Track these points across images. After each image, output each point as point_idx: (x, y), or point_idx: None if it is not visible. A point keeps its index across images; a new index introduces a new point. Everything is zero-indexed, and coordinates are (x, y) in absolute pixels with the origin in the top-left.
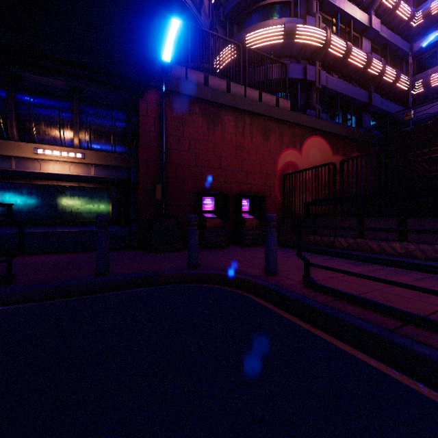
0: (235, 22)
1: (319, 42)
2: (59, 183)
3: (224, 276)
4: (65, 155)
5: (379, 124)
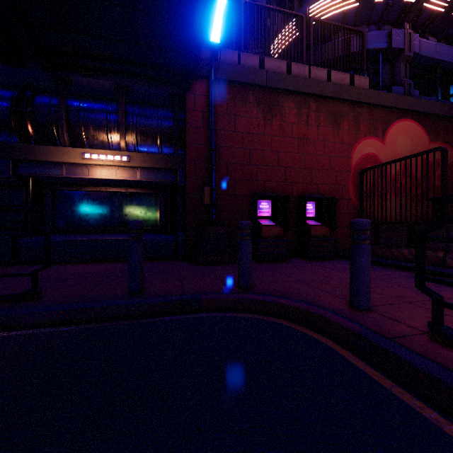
0: None
1: None
2: (108, 189)
3: (288, 307)
4: (111, 158)
5: None
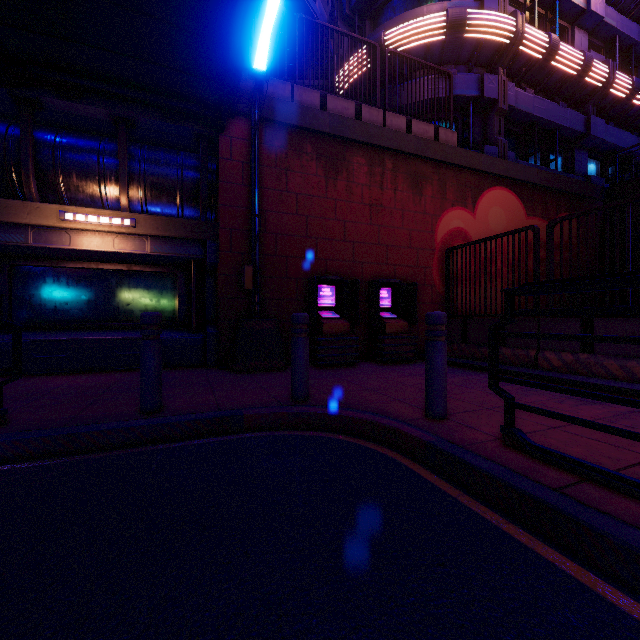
0: (368, 15)
1: (505, 36)
2: (100, 266)
3: (353, 420)
4: (106, 221)
5: (602, 168)
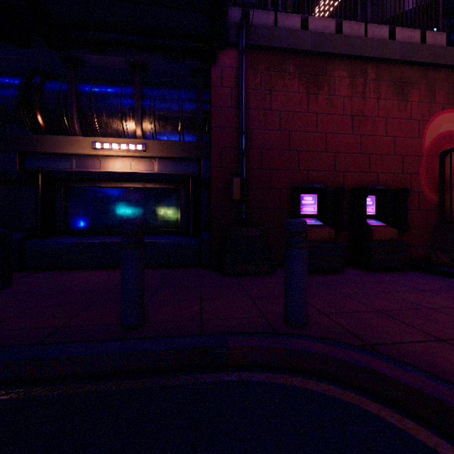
0: None
1: None
2: (123, 185)
3: (390, 380)
4: (124, 147)
5: None
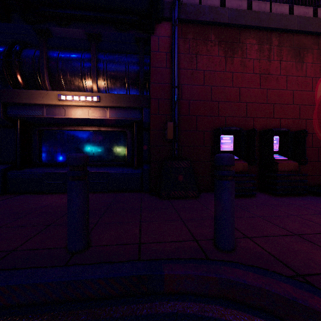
0: None
1: None
2: (83, 128)
3: None
4: (83, 99)
5: None
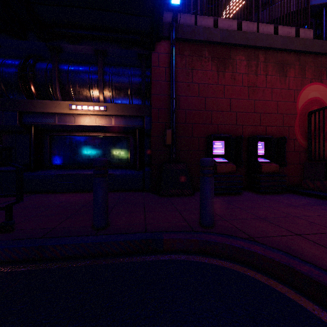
0: None
1: None
2: (90, 134)
3: (262, 257)
4: (91, 108)
5: None
